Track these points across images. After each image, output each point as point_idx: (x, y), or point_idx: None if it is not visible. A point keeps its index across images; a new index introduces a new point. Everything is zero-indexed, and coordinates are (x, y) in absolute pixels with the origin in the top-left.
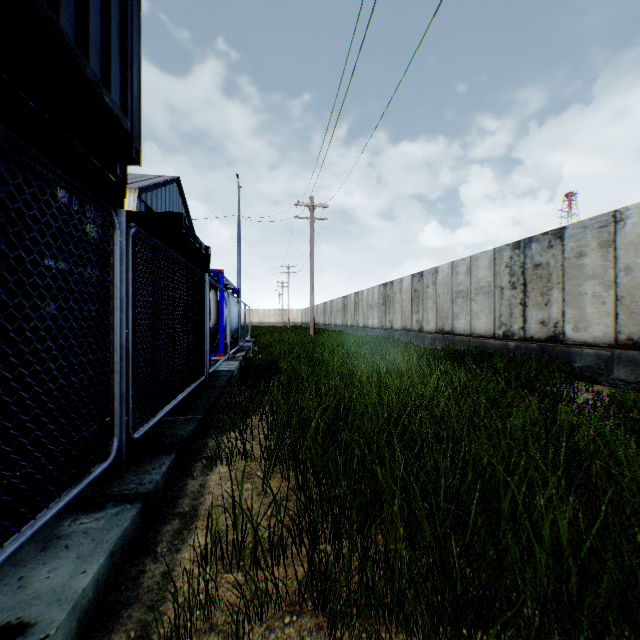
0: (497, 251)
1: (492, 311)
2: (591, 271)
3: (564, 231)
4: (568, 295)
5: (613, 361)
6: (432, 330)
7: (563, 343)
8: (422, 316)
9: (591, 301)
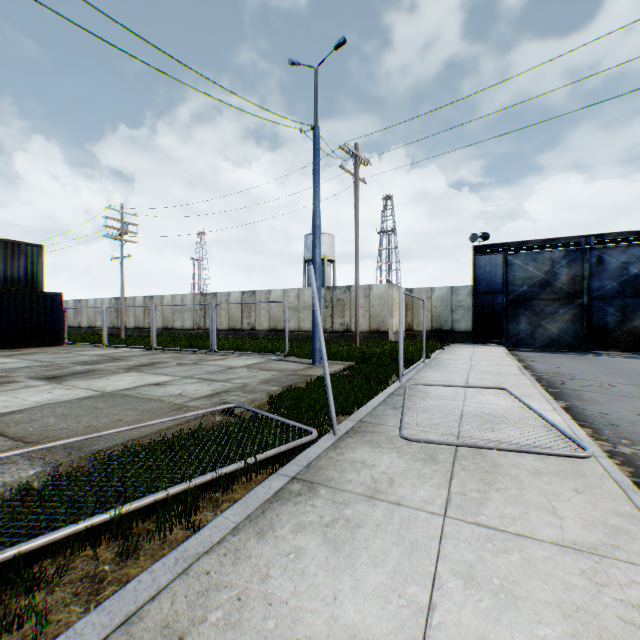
0: (112, 299)
1: (110, 319)
2: (132, 310)
3: (127, 298)
4: (128, 316)
5: (135, 332)
6: (87, 326)
7: (127, 328)
8: (82, 320)
9: (132, 317)
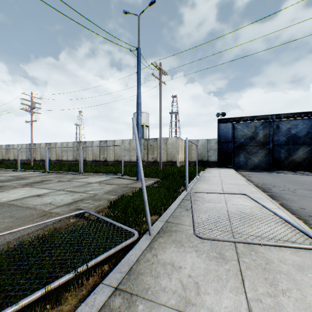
0: (27, 144)
1: (27, 155)
2: (39, 150)
3: (36, 144)
4: (37, 153)
5: (41, 162)
6: (13, 159)
7: (36, 160)
8: (10, 156)
9: (39, 154)
